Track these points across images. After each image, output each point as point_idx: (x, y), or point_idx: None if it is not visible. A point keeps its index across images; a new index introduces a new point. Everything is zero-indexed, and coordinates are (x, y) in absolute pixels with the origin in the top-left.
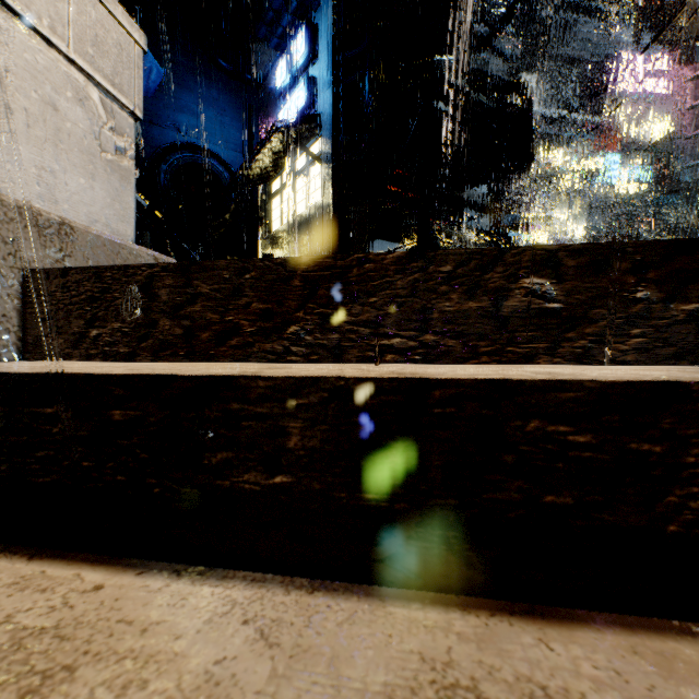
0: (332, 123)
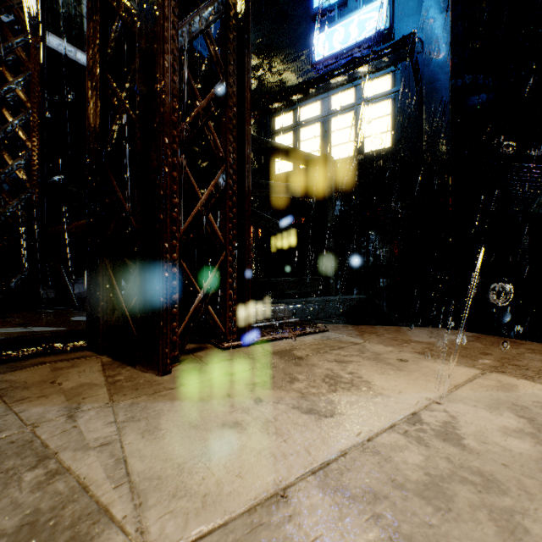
0: (449, 56)
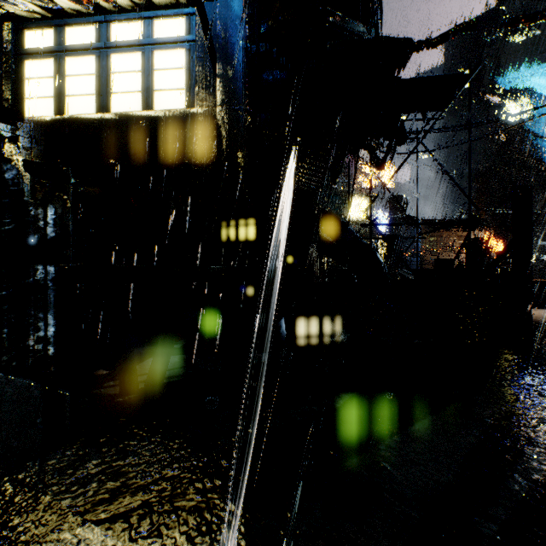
0: (243, 11)
